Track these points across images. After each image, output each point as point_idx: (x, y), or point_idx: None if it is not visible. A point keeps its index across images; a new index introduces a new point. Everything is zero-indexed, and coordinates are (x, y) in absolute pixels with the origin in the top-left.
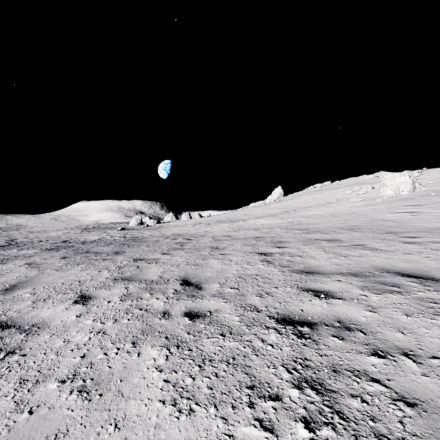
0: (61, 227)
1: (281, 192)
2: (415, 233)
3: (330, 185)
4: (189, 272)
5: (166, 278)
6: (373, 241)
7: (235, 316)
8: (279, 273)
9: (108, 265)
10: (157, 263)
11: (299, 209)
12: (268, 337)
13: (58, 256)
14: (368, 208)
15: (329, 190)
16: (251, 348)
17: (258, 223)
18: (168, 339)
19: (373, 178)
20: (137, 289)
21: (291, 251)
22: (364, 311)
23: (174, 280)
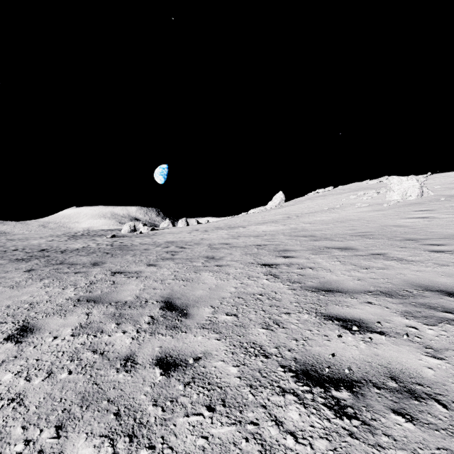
0: (46, 234)
1: (282, 198)
2: (438, 240)
3: (333, 190)
4: (175, 290)
5: (144, 298)
6: (394, 249)
7: (232, 366)
8: (289, 292)
9: (78, 279)
10: (138, 277)
11: (302, 215)
12: (286, 413)
13: (23, 268)
14: (376, 214)
15: (332, 195)
16: (259, 442)
17: (259, 230)
18: (120, 417)
19: (377, 183)
20: (101, 315)
21: (299, 261)
22: (424, 357)
23: (153, 302)
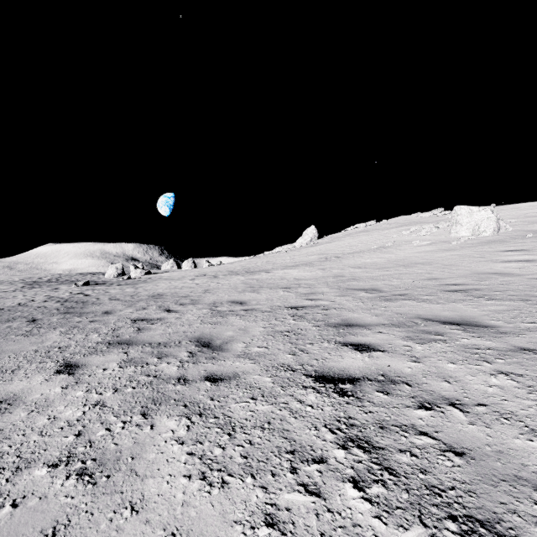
0: None
1: (315, 234)
2: None
3: (376, 225)
4: None
5: None
6: None
7: None
8: None
9: None
10: None
11: (344, 255)
12: None
13: None
14: (448, 254)
15: (377, 230)
16: None
17: (288, 276)
18: None
19: (431, 216)
20: None
21: (403, 369)
22: None
23: None
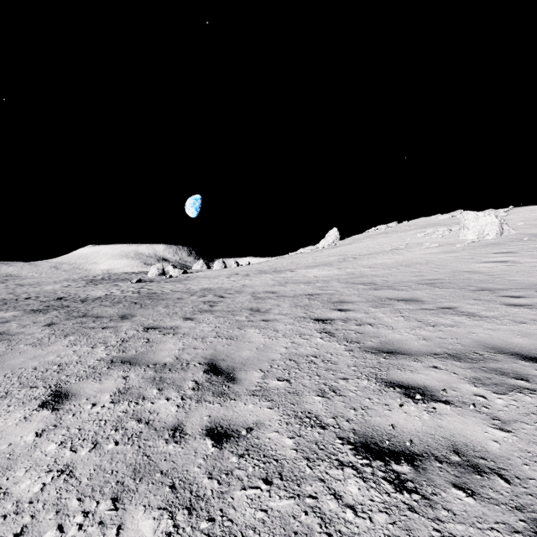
0: (61, 278)
1: (337, 235)
2: (518, 291)
3: (396, 226)
4: (218, 350)
5: (184, 359)
6: (466, 302)
7: (287, 437)
8: (346, 354)
9: (107, 336)
10: (176, 334)
11: (360, 256)
12: (345, 487)
13: (42, 322)
14: (447, 256)
15: (396, 232)
16: (319, 515)
17: (309, 275)
18: (175, 490)
19: (449, 218)
20: (140, 379)
21: (357, 316)
22: (490, 429)
23: (196, 365)
